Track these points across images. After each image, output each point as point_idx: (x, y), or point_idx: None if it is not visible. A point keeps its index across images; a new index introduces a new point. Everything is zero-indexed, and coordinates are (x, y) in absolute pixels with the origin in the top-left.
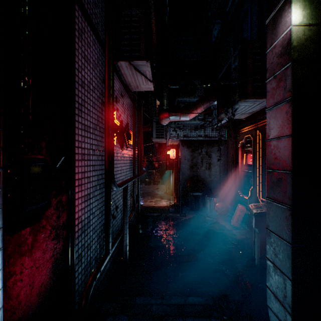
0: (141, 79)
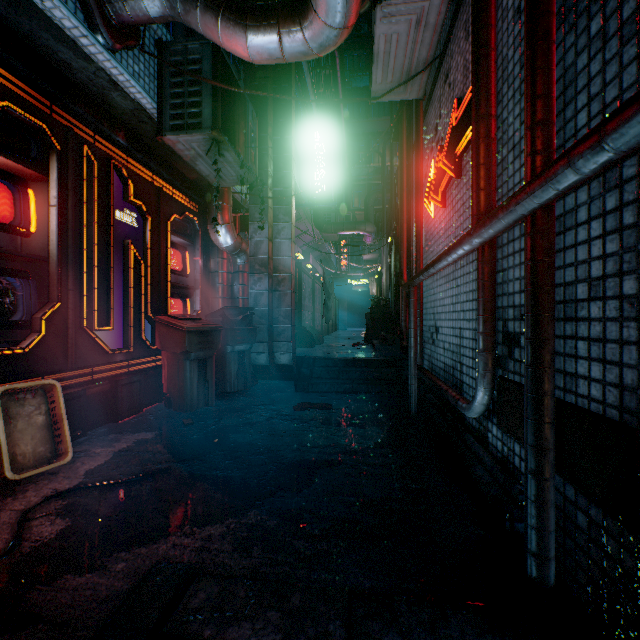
0: (397, 56)
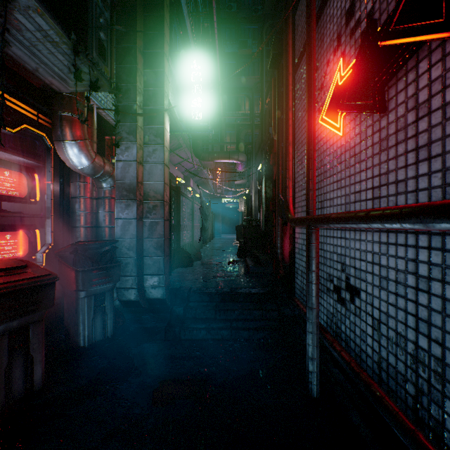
0: None
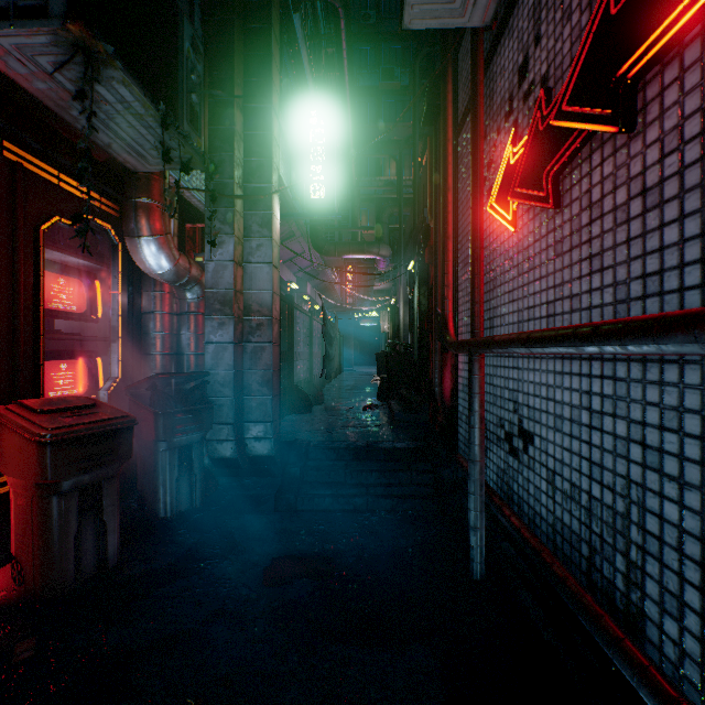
0: None
